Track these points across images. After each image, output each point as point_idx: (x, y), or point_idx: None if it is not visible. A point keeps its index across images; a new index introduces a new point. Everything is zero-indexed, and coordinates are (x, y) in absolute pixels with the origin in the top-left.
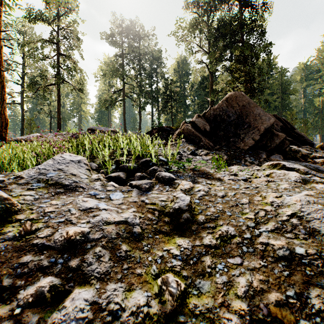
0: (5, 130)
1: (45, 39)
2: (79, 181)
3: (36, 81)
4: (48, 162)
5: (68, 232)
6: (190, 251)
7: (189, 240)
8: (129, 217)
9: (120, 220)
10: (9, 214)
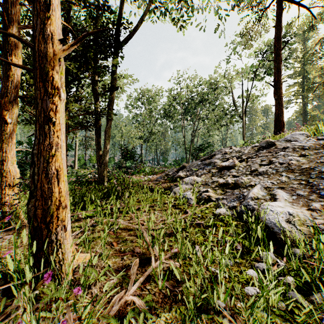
0: (282, 129)
1: (323, 37)
2: (297, 140)
3: (313, 82)
4: (288, 135)
5: (284, 146)
6: (320, 152)
7: (323, 150)
8: (305, 145)
9: (300, 145)
10: (274, 145)
